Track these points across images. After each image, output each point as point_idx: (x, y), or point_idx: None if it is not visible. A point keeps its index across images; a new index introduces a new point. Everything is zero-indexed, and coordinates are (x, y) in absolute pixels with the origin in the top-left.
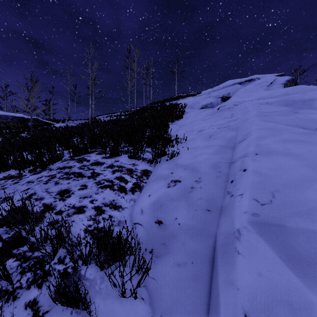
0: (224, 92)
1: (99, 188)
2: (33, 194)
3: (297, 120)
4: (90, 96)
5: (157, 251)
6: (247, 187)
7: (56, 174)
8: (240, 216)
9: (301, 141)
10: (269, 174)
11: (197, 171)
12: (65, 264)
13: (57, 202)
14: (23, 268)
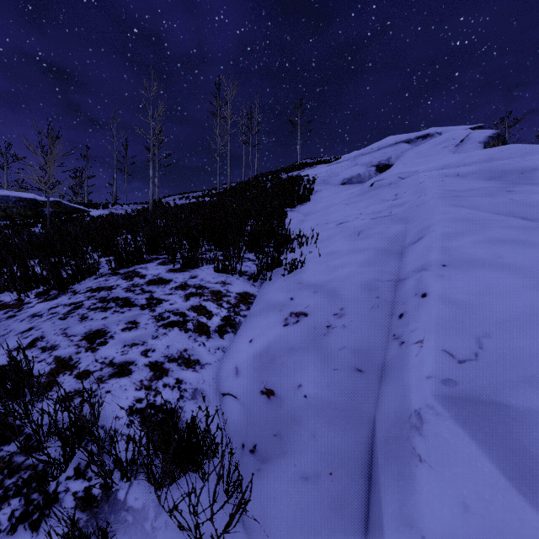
0: (381, 157)
1: (160, 328)
2: (39, 339)
3: (512, 204)
4: (152, 164)
5: (265, 449)
6: (431, 327)
7: (84, 300)
8: (421, 385)
9: (524, 242)
10: (469, 303)
11: (338, 295)
12: (88, 480)
13: (82, 354)
14: (4, 489)
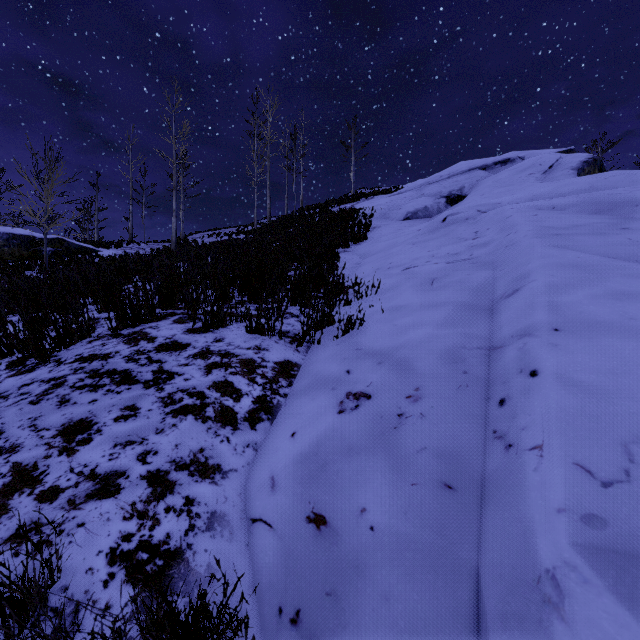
0: (452, 186)
1: (169, 416)
2: None
3: (632, 245)
4: (175, 193)
5: (313, 618)
6: (552, 425)
7: (69, 374)
8: (550, 523)
9: None
10: (601, 387)
11: (410, 368)
12: None
13: (53, 459)
14: None
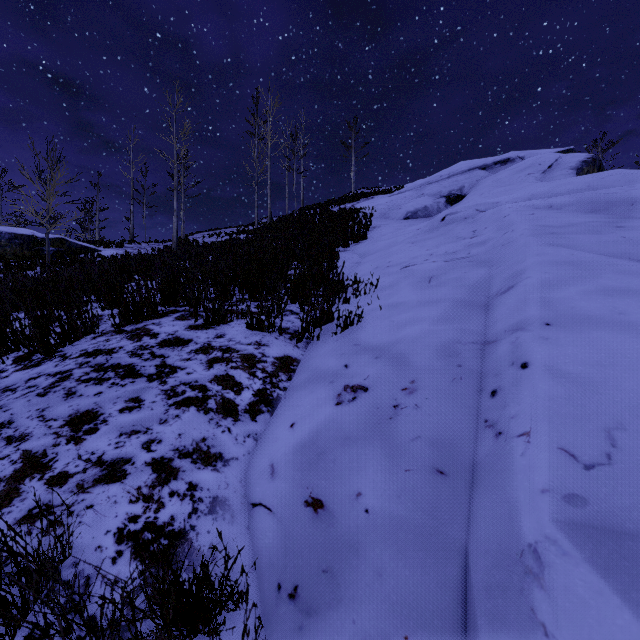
0: (452, 186)
1: (172, 408)
2: (5, 424)
3: (625, 243)
4: (176, 193)
5: (310, 593)
6: (540, 413)
7: (74, 369)
8: (534, 502)
9: None
10: (588, 378)
11: (407, 362)
12: None
13: (61, 447)
14: None
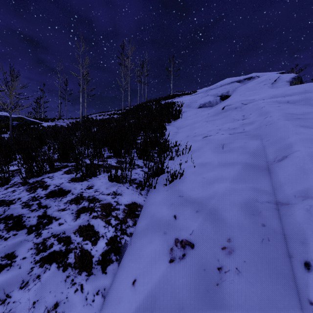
0: (223, 91)
1: (36, 266)
2: None
3: None
4: (81, 94)
5: None
6: None
7: None
8: None
9: None
10: None
11: (221, 218)
12: None
13: None
14: None
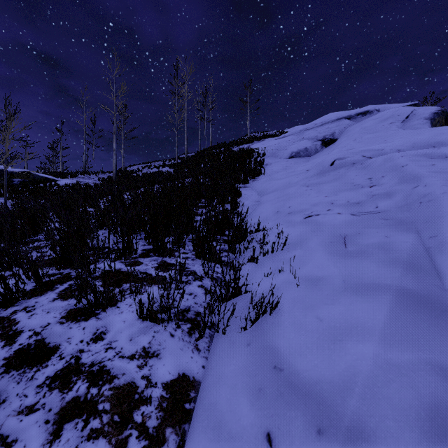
0: (325, 132)
1: None
2: None
3: None
4: (115, 137)
5: None
6: None
7: None
8: None
9: None
10: None
11: None
12: None
13: None
14: None
